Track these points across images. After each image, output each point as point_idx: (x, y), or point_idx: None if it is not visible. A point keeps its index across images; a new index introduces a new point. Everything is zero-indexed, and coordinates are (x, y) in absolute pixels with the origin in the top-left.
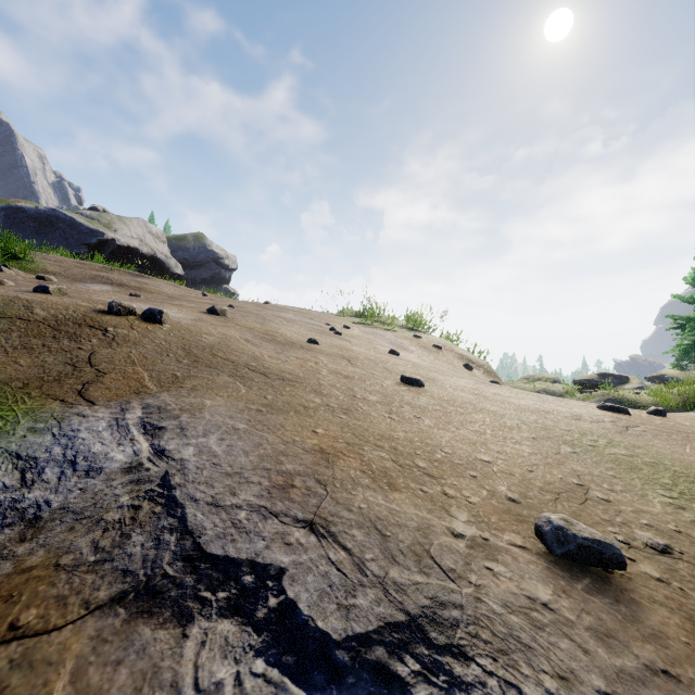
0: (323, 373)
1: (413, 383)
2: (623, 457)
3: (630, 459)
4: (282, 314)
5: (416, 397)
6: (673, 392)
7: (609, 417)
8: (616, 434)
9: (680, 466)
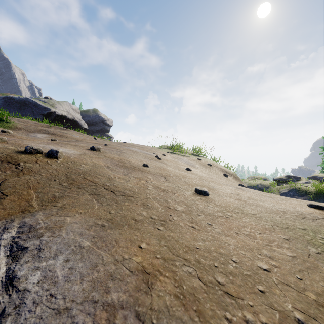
0: (149, 188)
1: (202, 194)
2: None
3: None
4: (132, 148)
5: (206, 205)
6: None
7: (319, 214)
8: None
9: None
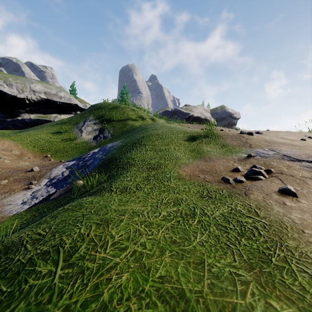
0: None
1: None
2: None
3: None
4: (279, 133)
5: None
6: None
7: None
8: None
9: None
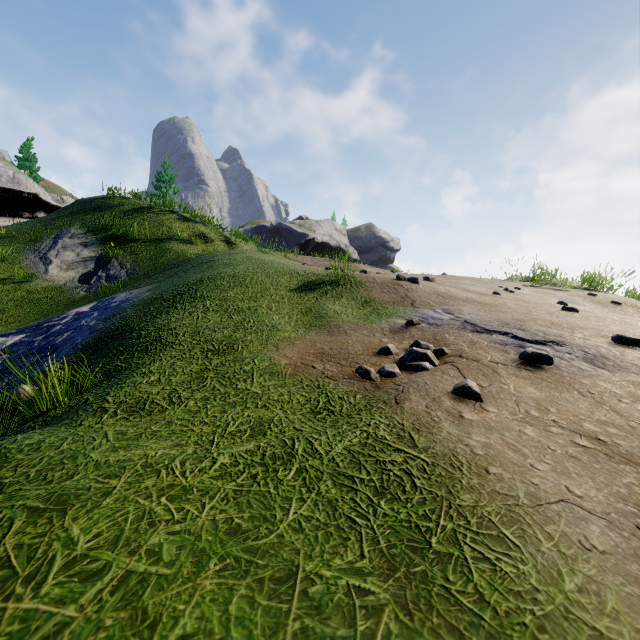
0: (509, 304)
1: (570, 310)
2: None
3: None
4: (461, 281)
5: (570, 314)
6: None
7: None
8: None
9: None
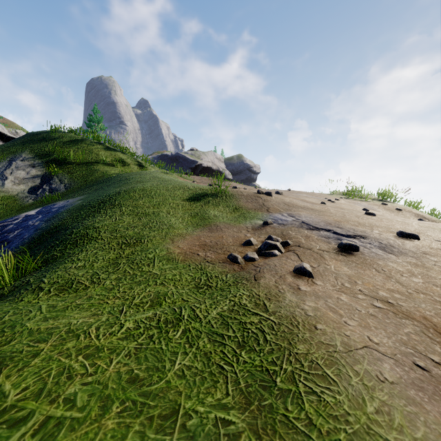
0: (331, 210)
1: (370, 214)
2: None
3: None
4: (300, 194)
5: (370, 217)
6: None
7: None
8: None
9: None
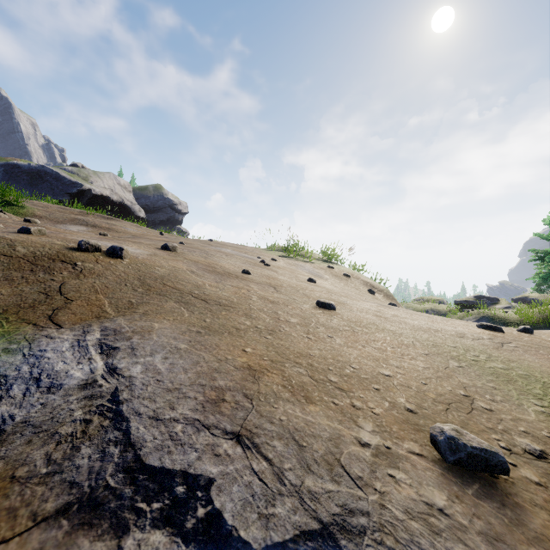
0: (253, 298)
1: (326, 307)
2: (501, 370)
3: (506, 372)
4: (223, 249)
5: (329, 319)
6: (535, 311)
7: (487, 335)
8: (493, 350)
9: (548, 378)
